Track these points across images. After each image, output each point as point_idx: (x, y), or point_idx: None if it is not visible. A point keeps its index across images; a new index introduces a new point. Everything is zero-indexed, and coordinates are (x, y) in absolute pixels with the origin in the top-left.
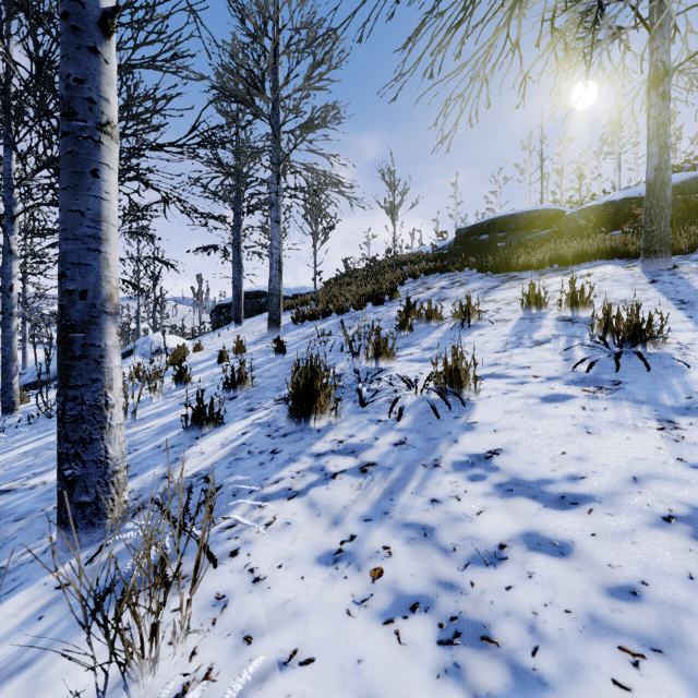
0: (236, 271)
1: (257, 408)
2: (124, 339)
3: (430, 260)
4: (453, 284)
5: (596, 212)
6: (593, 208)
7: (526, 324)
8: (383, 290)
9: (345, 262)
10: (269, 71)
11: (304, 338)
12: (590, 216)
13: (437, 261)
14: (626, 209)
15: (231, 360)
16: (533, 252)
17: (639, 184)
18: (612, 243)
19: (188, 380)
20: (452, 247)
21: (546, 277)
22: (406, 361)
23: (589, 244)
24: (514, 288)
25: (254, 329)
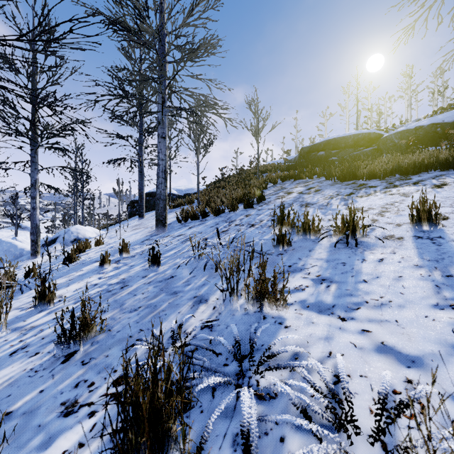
0: (139, 177)
1: (80, 405)
2: (68, 224)
3: (282, 169)
4: (308, 189)
5: (408, 134)
6: (407, 131)
7: (431, 247)
8: (251, 194)
9: (221, 170)
10: (155, 5)
11: (183, 242)
12: (404, 137)
13: (290, 170)
14: (446, 130)
15: (113, 264)
16: (373, 164)
17: (426, 117)
18: (445, 156)
19: (50, 299)
20: (296, 160)
21: (397, 185)
22: (299, 306)
23: (422, 158)
24: (371, 196)
25: (148, 225)
